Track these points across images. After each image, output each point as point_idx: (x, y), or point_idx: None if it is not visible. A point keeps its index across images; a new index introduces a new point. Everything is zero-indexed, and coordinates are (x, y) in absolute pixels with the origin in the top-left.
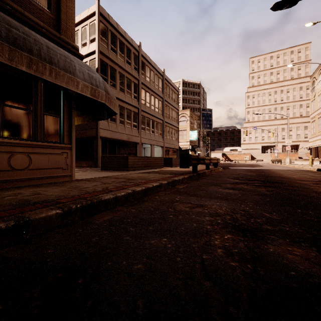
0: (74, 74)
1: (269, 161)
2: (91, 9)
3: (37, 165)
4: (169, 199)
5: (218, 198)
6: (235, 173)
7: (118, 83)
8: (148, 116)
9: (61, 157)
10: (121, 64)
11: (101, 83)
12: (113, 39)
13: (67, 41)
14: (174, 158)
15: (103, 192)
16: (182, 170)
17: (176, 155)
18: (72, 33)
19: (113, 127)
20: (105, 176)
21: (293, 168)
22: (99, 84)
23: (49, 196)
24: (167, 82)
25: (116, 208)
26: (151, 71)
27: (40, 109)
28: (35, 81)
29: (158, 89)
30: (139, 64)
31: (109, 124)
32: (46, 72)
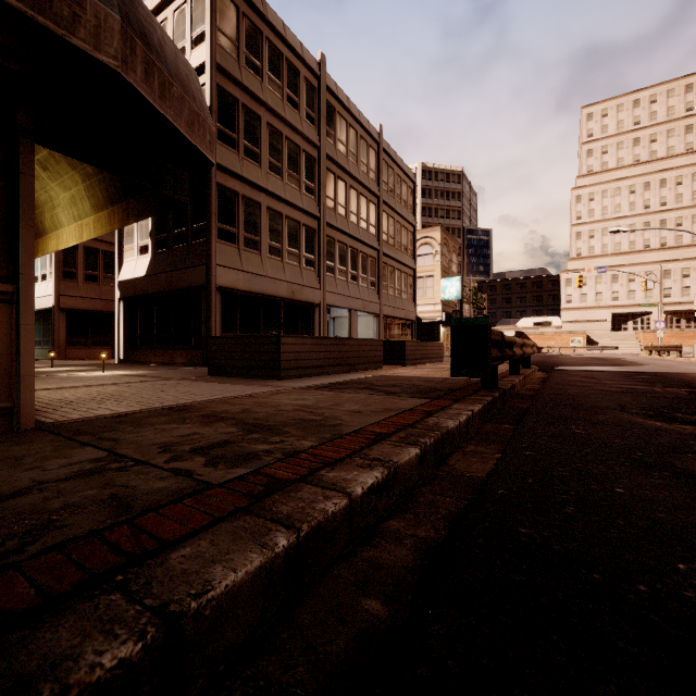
0: None
1: (633, 349)
2: None
3: None
4: None
5: None
6: (609, 387)
7: (266, 152)
8: (343, 238)
9: None
10: (273, 105)
11: None
12: (253, 38)
13: None
14: (411, 341)
15: None
16: (441, 376)
17: (411, 336)
18: None
19: (253, 262)
20: (183, 403)
21: None
22: None
23: None
24: (388, 159)
25: None
26: (349, 130)
27: None
28: None
29: (368, 174)
30: (320, 109)
31: (241, 255)
32: None
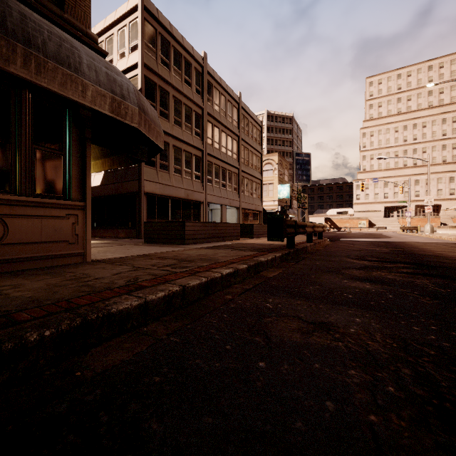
0: (78, 71)
1: (396, 229)
2: (131, 2)
3: (20, 236)
4: (253, 307)
5: (352, 304)
6: (354, 248)
7: (172, 113)
8: (217, 162)
9: (65, 222)
10: (176, 85)
11: (131, 93)
12: (165, 47)
13: (77, 24)
14: (256, 224)
15: (123, 290)
16: (270, 243)
17: (259, 221)
18: (86, 13)
19: (165, 178)
20: (144, 253)
21: (441, 240)
22: (128, 93)
23: (8, 302)
24: (245, 113)
25: (144, 326)
26: (221, 97)
27: (26, 138)
28: (16, 89)
29: (232, 123)
30: (204, 86)
31: (158, 174)
32: (17, 59)
